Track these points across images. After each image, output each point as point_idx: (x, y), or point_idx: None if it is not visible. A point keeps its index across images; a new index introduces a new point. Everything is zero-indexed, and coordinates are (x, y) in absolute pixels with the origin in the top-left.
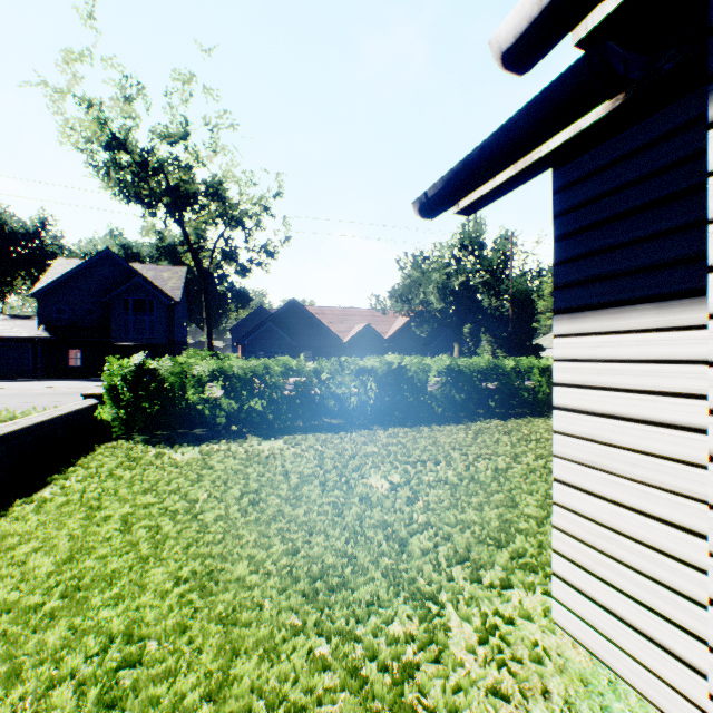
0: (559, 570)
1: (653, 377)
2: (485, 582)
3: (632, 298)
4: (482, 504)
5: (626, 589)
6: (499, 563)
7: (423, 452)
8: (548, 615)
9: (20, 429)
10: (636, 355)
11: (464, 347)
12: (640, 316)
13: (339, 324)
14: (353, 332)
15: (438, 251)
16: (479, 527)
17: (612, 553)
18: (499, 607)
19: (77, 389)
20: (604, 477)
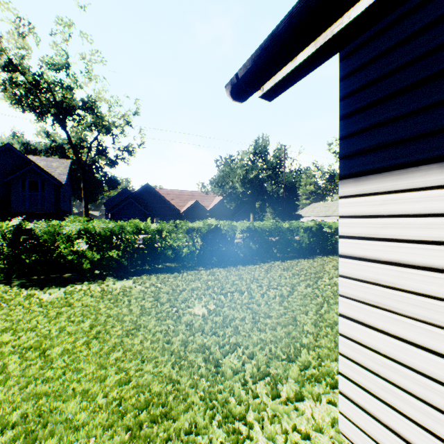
0: (345, 390)
1: (437, 228)
2: (282, 395)
3: (415, 160)
4: (275, 324)
5: (409, 414)
6: (292, 376)
7: (232, 286)
8: (336, 426)
9: None
10: (420, 210)
11: (256, 215)
12: (423, 176)
13: (178, 201)
14: (187, 206)
15: (240, 155)
16: (274, 344)
17: (395, 381)
18: (296, 421)
19: None
20: (387, 315)
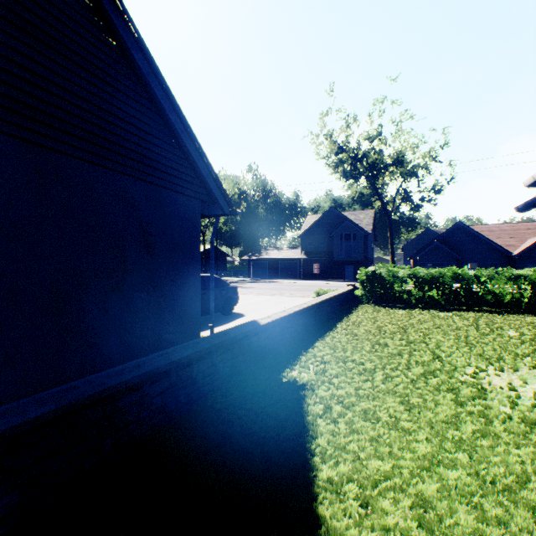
0: None
1: None
2: None
3: None
4: None
5: None
6: None
7: None
8: None
9: (340, 293)
10: None
11: None
12: None
13: (506, 239)
14: (524, 245)
15: None
16: None
17: None
18: None
19: (323, 284)
20: None
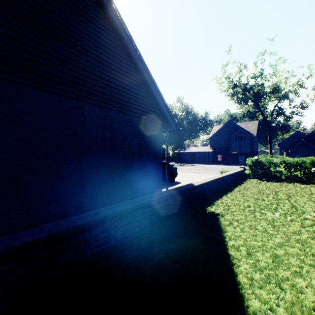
0: None
1: None
2: None
3: None
4: None
5: None
6: None
7: None
8: None
9: (235, 172)
10: None
11: None
12: None
13: None
14: None
15: None
16: None
17: None
18: None
19: (224, 167)
20: None
